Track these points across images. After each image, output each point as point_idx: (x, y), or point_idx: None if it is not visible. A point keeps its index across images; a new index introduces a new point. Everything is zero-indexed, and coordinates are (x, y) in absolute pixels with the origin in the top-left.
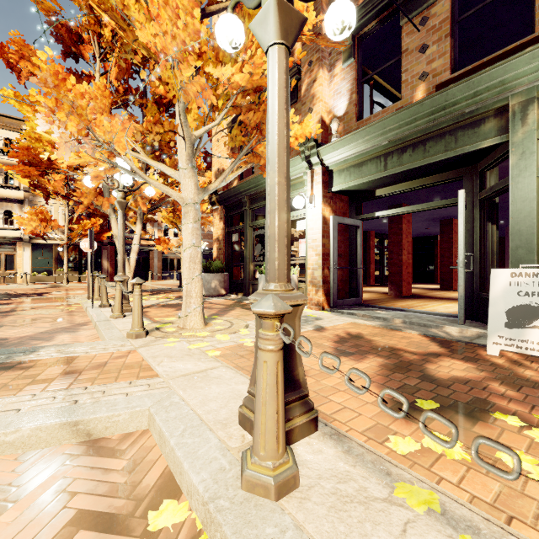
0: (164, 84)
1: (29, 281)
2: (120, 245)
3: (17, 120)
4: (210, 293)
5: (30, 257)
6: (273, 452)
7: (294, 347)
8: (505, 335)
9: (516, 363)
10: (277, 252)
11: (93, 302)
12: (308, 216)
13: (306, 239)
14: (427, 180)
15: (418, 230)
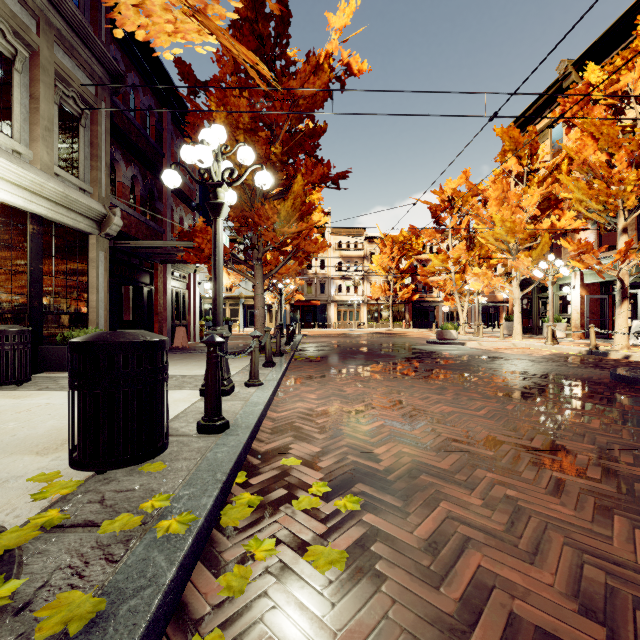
0: None
1: (366, 327)
2: (477, 311)
3: (360, 229)
4: (509, 333)
5: (367, 312)
6: (550, 341)
7: (554, 332)
8: (633, 339)
9: (634, 346)
10: (551, 318)
11: None
12: (572, 295)
13: (571, 305)
14: (638, 279)
15: None
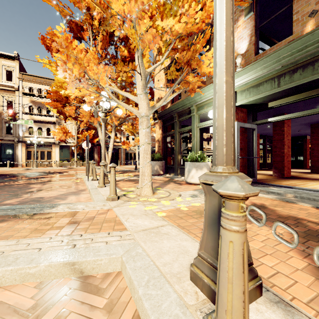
0: (127, 49)
1: (58, 165)
2: (102, 144)
3: (52, 80)
4: (153, 173)
5: (59, 152)
6: None
7: None
8: None
9: None
10: (225, 140)
11: (89, 177)
12: None
13: None
14: (312, 92)
15: (291, 132)
